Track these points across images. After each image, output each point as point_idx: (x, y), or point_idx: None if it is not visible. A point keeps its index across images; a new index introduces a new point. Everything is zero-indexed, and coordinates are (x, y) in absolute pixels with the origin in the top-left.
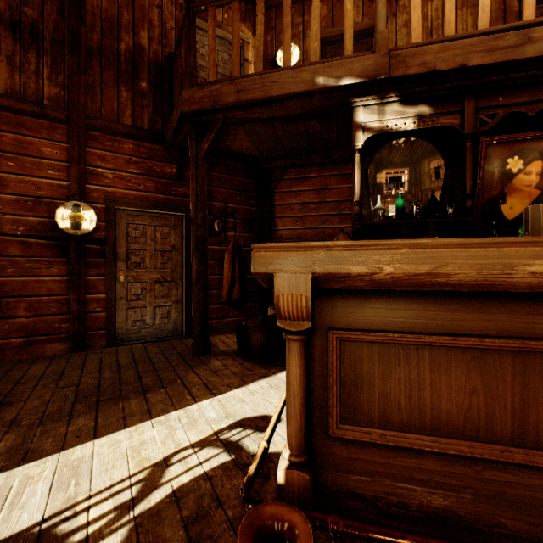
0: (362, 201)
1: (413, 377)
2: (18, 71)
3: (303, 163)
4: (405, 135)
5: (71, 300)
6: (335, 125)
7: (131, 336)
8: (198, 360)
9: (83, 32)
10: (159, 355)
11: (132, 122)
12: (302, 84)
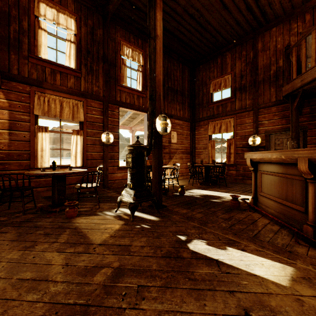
0: None
1: (271, 182)
2: (240, 101)
3: None
4: None
5: None
6: None
7: None
8: None
9: (257, 78)
10: None
11: (275, 99)
12: None
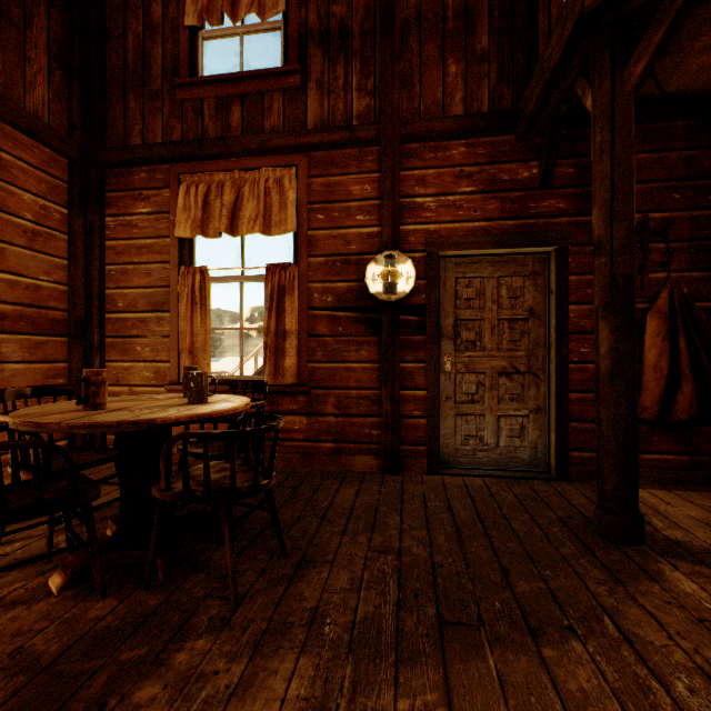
0: None
1: None
2: (326, 95)
3: None
4: None
5: (383, 397)
6: None
7: (461, 460)
8: (620, 555)
9: None
10: (520, 513)
11: (464, 110)
12: None
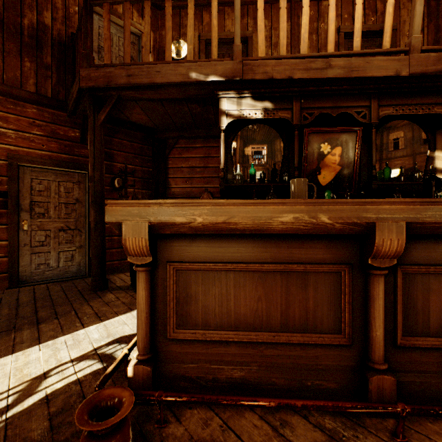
0: (228, 168)
1: (223, 292)
2: None
3: (190, 135)
4: (258, 122)
5: None
6: (212, 109)
7: (35, 278)
8: (95, 294)
9: None
10: (59, 292)
11: (36, 90)
12: (179, 76)
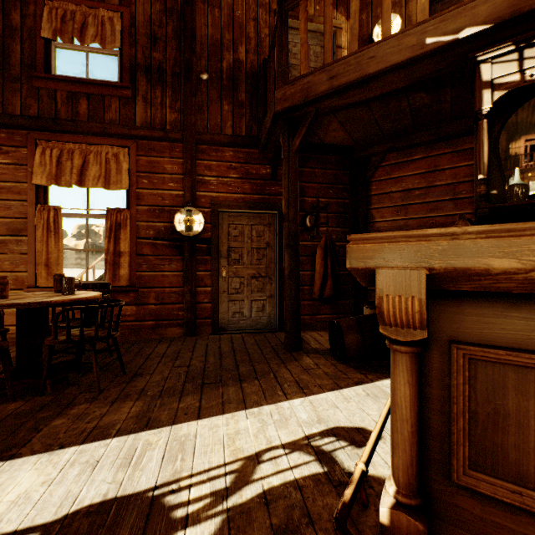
0: (490, 179)
1: None
2: (149, 106)
3: (405, 145)
4: None
5: (185, 292)
6: (449, 93)
7: (232, 326)
8: (289, 355)
9: (194, 61)
10: (254, 346)
11: (232, 131)
12: (406, 51)
